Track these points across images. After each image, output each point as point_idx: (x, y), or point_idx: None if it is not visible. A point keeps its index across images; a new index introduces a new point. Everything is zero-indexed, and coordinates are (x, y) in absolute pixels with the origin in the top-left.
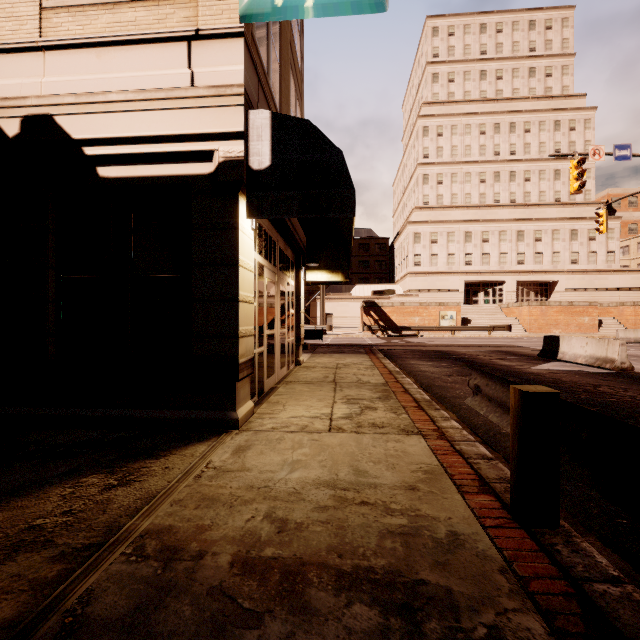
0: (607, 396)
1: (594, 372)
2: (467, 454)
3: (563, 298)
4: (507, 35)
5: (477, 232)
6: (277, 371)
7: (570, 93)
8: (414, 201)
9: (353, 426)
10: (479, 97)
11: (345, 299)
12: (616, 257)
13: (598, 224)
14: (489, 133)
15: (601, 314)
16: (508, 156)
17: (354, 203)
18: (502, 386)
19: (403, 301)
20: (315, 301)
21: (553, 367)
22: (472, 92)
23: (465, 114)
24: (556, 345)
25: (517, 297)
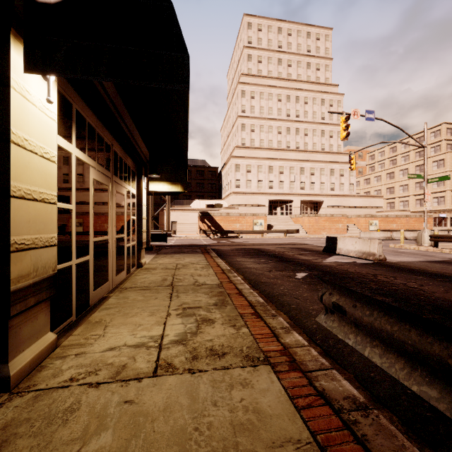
0: (388, 285)
1: (364, 263)
2: (335, 400)
3: (326, 212)
4: (294, 38)
5: (276, 166)
6: (111, 278)
7: (330, 83)
8: (235, 142)
9: (187, 358)
10: (277, 76)
11: (186, 210)
12: (354, 187)
13: (350, 164)
14: (283, 101)
15: (347, 222)
16: (295, 118)
17: (188, 72)
18: (385, 313)
19: (228, 212)
20: (163, 211)
21: (337, 260)
22: (273, 72)
23: (269, 86)
24: (335, 243)
25: (300, 211)
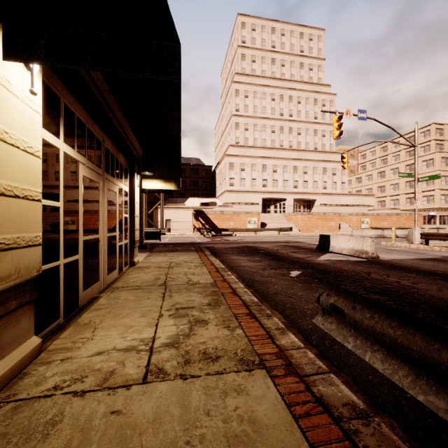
0: (382, 283)
1: (357, 261)
2: (334, 407)
3: (319, 210)
4: (287, 38)
5: (270, 165)
6: (103, 277)
7: (322, 83)
8: (229, 141)
9: (179, 362)
10: (271, 76)
11: (180, 208)
12: (346, 186)
13: (343, 163)
14: (277, 100)
15: (340, 220)
16: (288, 117)
17: (179, 63)
18: (387, 316)
19: (222, 210)
20: (157, 209)
21: (330, 258)
22: (267, 71)
23: (262, 85)
24: (328, 241)
25: (293, 209)
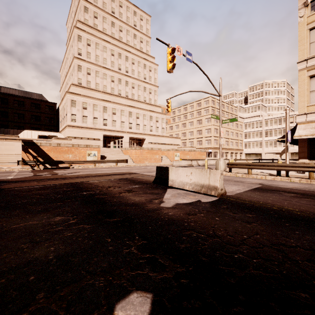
0: None
1: (212, 203)
2: None
3: (147, 147)
4: (124, 11)
5: (110, 108)
6: None
7: (149, 54)
8: (72, 81)
9: None
10: (111, 35)
11: (10, 139)
12: (165, 130)
13: (167, 107)
14: (116, 56)
15: (161, 154)
16: (125, 72)
17: None
18: None
19: (59, 142)
20: None
21: (177, 199)
22: (107, 30)
23: (103, 40)
24: (166, 174)
25: (129, 145)
